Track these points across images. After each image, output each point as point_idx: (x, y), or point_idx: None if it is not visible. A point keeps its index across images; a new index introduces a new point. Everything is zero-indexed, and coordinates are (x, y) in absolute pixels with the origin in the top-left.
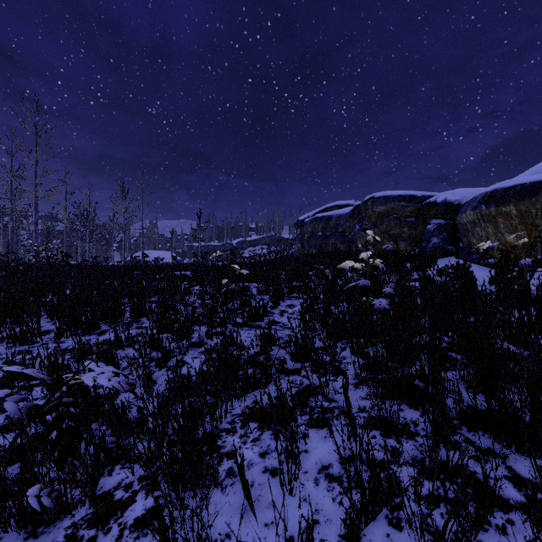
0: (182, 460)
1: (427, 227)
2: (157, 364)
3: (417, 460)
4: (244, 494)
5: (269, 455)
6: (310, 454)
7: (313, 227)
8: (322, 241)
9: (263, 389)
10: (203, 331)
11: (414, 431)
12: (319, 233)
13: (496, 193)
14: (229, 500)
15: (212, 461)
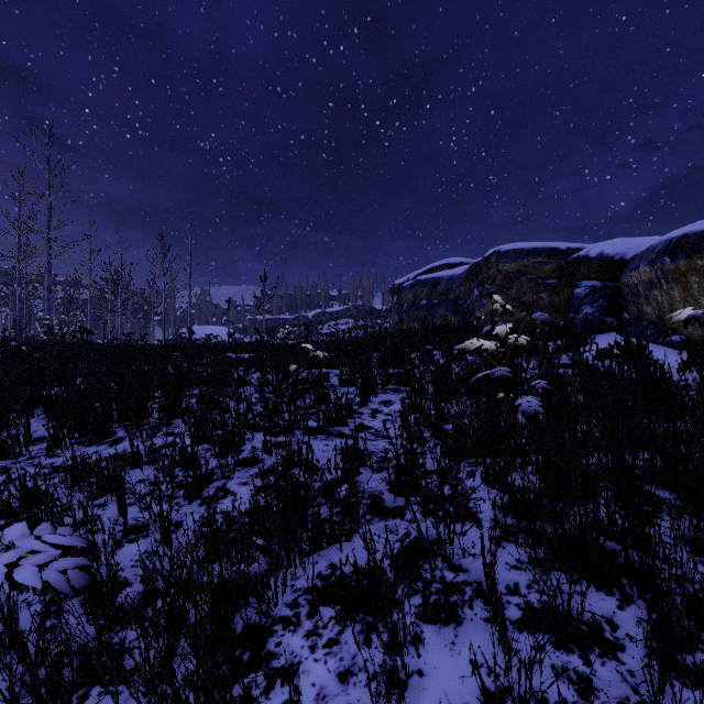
0: (195, 703)
1: (575, 291)
2: (186, 495)
3: None
4: None
5: (355, 677)
6: (427, 680)
7: (415, 293)
8: (427, 312)
9: (346, 542)
10: (259, 441)
11: (613, 640)
12: (423, 301)
13: (687, 239)
14: None
15: None
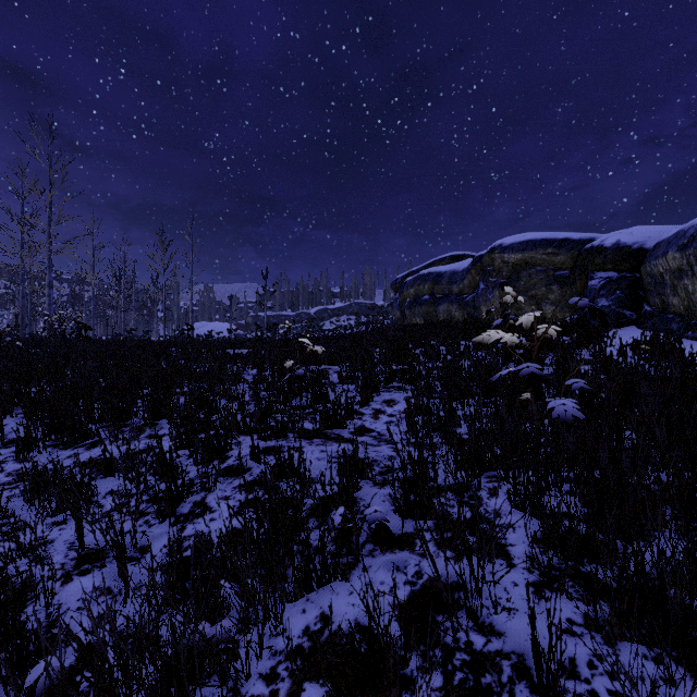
0: None
1: (589, 283)
2: (156, 513)
3: None
4: None
5: None
6: None
7: (418, 288)
8: (430, 307)
9: (342, 581)
10: (248, 445)
11: None
12: (426, 296)
13: None
14: None
15: None
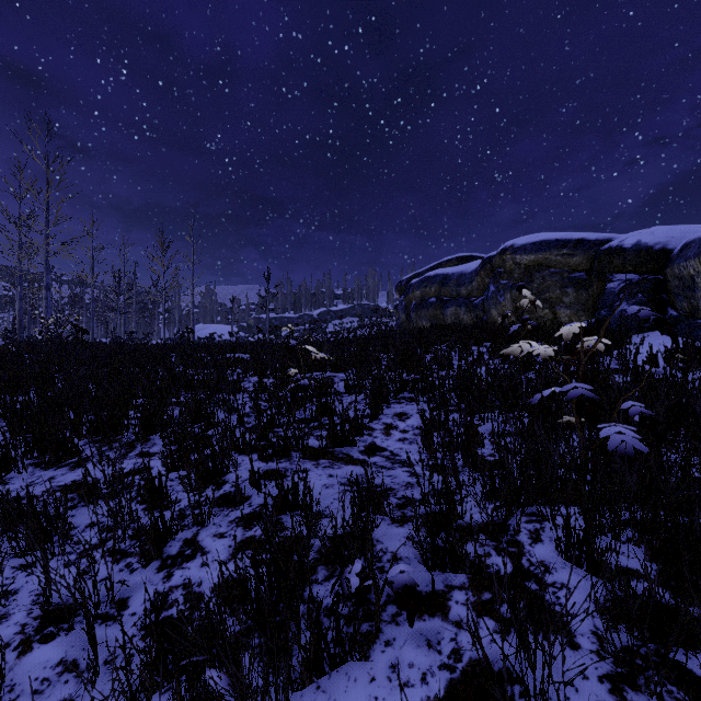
0: None
1: (607, 286)
2: (139, 556)
3: None
4: None
5: None
6: None
7: (424, 290)
8: (437, 310)
9: (360, 661)
10: (247, 468)
11: None
12: (433, 298)
13: None
14: None
15: None
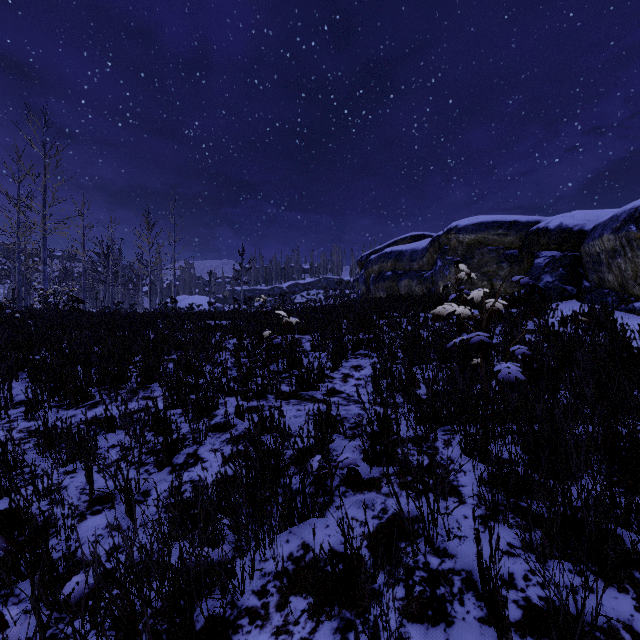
0: None
1: (535, 261)
2: (155, 462)
3: None
4: None
5: None
6: None
7: (381, 265)
8: (392, 282)
9: (319, 517)
10: (232, 405)
11: None
12: (389, 272)
13: None
14: None
15: None
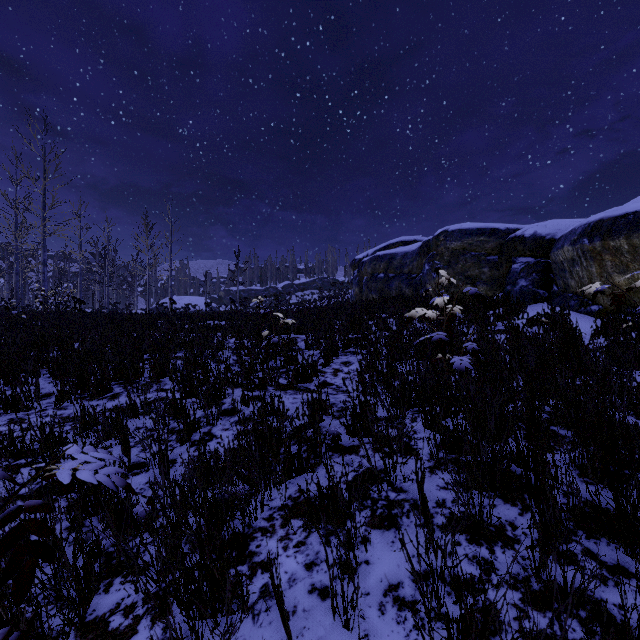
0: (199, 578)
1: (512, 267)
2: (178, 438)
3: (520, 579)
4: (283, 626)
5: (318, 566)
6: (372, 566)
7: (373, 267)
8: (384, 285)
9: (311, 472)
10: (238, 395)
11: (512, 536)
12: (381, 274)
13: (602, 224)
14: (263, 634)
15: (239, 580)
